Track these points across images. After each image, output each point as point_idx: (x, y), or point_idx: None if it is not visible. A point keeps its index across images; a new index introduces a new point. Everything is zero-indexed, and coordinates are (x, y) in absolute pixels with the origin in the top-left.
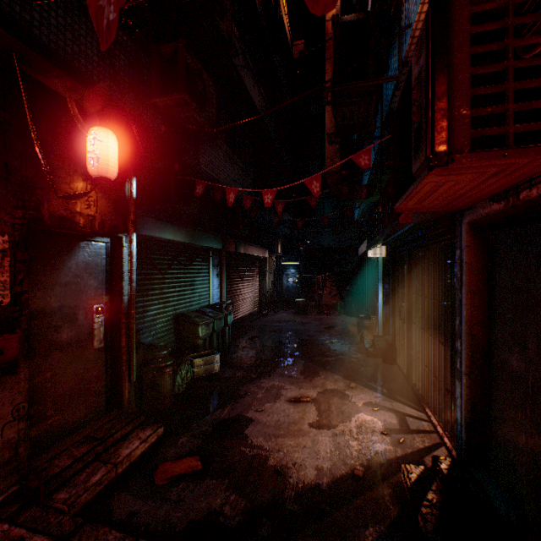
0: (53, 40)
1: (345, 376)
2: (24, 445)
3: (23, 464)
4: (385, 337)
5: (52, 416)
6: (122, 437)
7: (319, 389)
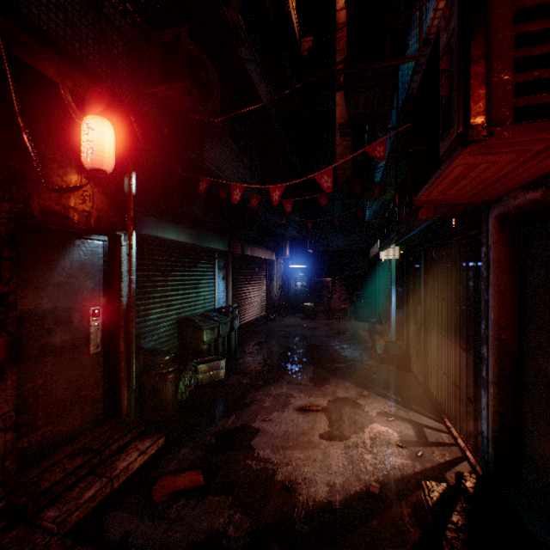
0: (43, 21)
1: (357, 384)
2: (11, 457)
3: (10, 478)
4: (398, 343)
5: (44, 426)
6: (119, 448)
7: (330, 397)
